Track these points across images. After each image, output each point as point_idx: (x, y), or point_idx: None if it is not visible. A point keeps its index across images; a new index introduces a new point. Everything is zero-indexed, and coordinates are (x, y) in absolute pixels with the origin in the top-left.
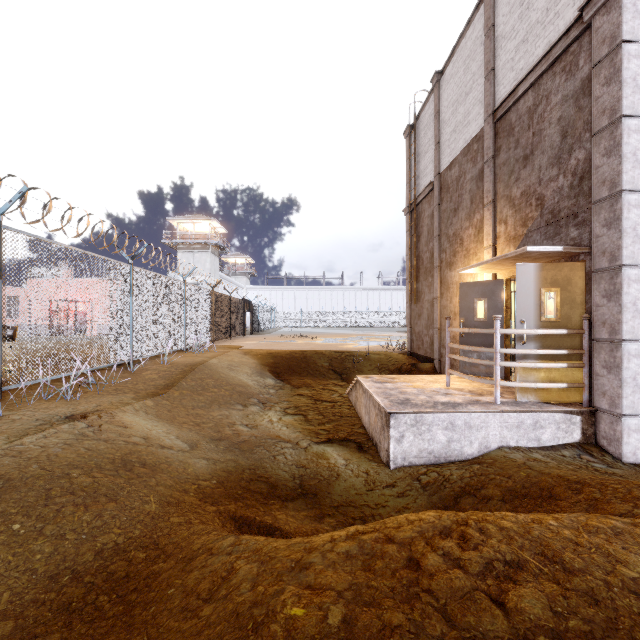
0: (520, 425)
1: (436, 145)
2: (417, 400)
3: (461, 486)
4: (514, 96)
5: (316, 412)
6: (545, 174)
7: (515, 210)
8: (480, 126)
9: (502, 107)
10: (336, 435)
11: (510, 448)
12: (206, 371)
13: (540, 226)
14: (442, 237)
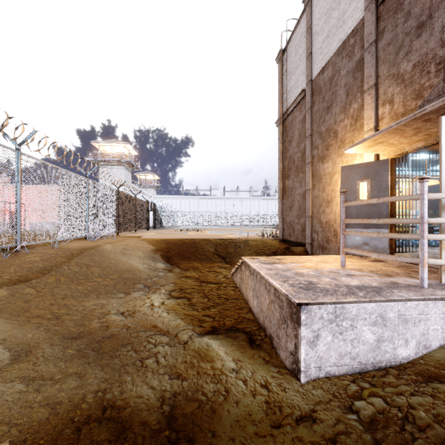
0: None
1: (308, 56)
2: (323, 283)
3: None
4: None
5: (201, 294)
6: None
7: (405, 85)
8: (358, 19)
9: None
10: (222, 323)
11: None
12: (96, 255)
13: (443, 91)
14: (314, 136)
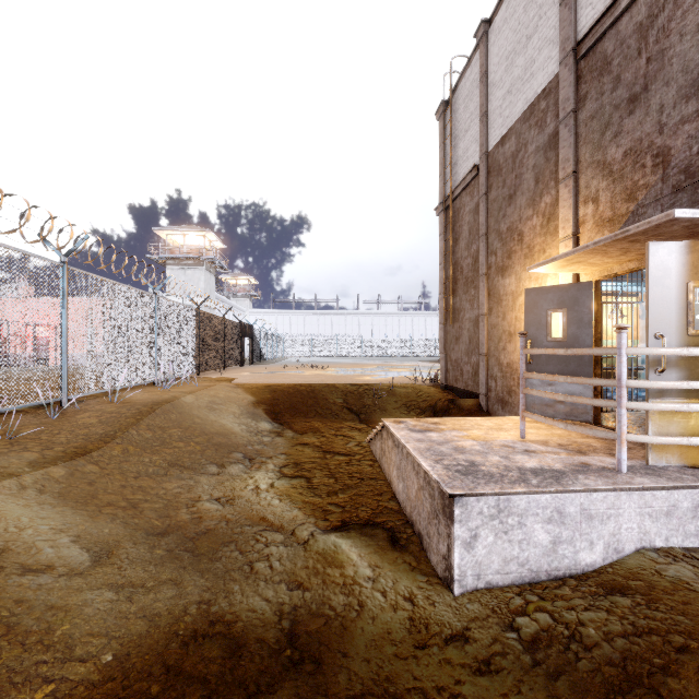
0: (672, 511)
1: (482, 117)
2: (489, 465)
3: (615, 661)
4: (613, 12)
5: (325, 472)
6: (672, 115)
7: (613, 179)
8: (551, 74)
9: (591, 35)
10: (355, 515)
11: (658, 552)
12: (173, 413)
13: (662, 195)
14: (490, 235)
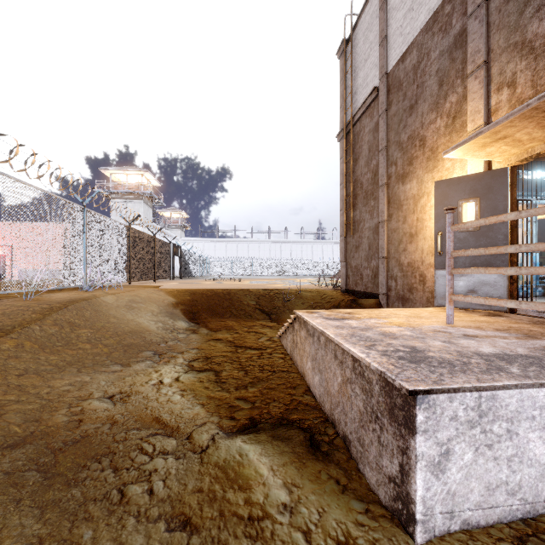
0: None
1: (382, 41)
2: (436, 351)
3: None
4: None
5: (235, 365)
6: None
7: (535, 56)
8: None
9: None
10: (266, 413)
11: None
12: (87, 310)
13: None
14: (390, 148)
